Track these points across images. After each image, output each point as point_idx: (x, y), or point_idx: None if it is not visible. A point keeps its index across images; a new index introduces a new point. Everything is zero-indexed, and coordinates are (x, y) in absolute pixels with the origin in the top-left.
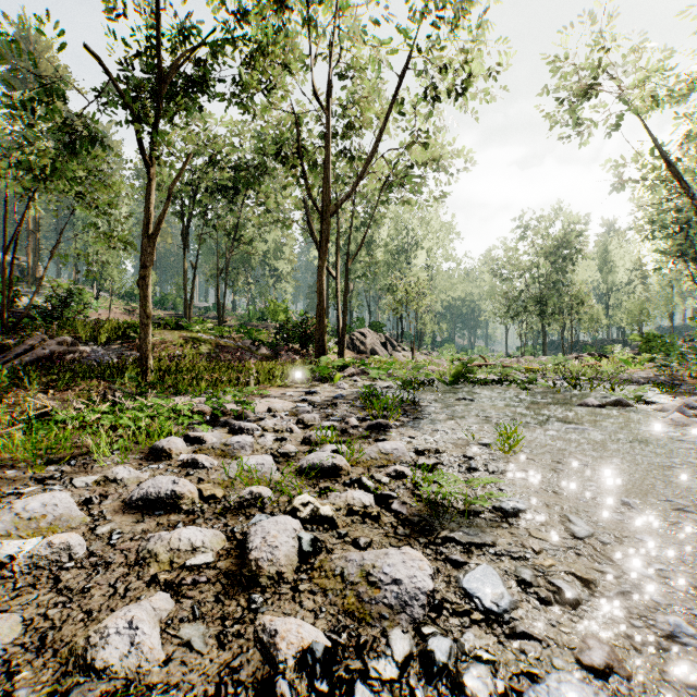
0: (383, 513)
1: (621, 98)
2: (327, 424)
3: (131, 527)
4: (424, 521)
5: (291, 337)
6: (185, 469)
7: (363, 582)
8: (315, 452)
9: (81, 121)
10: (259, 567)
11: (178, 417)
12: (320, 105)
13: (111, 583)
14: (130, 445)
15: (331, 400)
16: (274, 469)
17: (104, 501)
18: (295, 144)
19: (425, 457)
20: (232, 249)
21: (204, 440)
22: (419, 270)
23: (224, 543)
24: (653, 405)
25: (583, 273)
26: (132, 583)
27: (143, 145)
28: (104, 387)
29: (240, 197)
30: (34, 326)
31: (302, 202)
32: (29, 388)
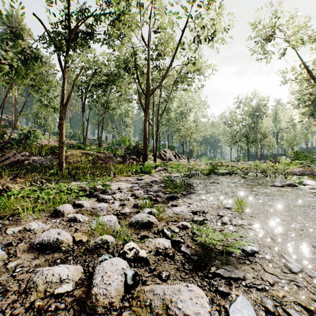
0: (176, 253)
1: (286, 40)
2: (146, 196)
3: (29, 262)
4: (200, 259)
5: (131, 152)
6: (70, 223)
7: (164, 313)
8: (139, 213)
9: (31, 50)
10: (97, 300)
11: (71, 193)
12: (145, 43)
13: (3, 308)
14: (44, 208)
15: (149, 183)
16: (117, 223)
17: (19, 244)
18: (133, 63)
19: (197, 216)
20: (105, 112)
21: (83, 205)
22: (191, 122)
23: (81, 275)
24: (307, 186)
25: (266, 123)
26: (16, 308)
27: (60, 61)
28: (40, 176)
29: (108, 88)
30: (11, 147)
31: (137, 90)
32: (4, 177)
